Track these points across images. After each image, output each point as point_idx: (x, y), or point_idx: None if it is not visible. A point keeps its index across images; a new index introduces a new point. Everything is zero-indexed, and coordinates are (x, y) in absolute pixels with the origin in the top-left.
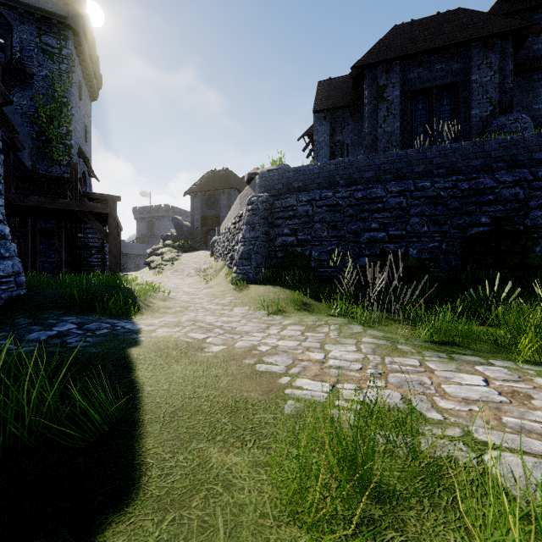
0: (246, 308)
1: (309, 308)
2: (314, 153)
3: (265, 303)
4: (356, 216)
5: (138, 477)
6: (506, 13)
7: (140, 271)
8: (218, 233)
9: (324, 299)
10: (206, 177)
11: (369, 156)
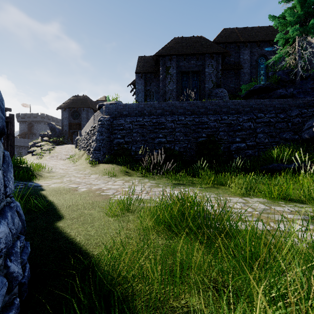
0: (97, 175)
1: (129, 174)
2: (136, 94)
3: (107, 172)
4: (153, 131)
5: (62, 216)
6: (220, 42)
7: (24, 157)
8: (80, 134)
9: (137, 170)
10: (72, 99)
11: (159, 102)
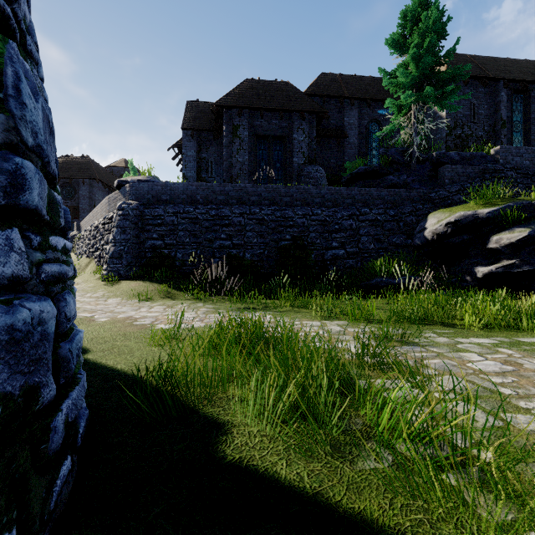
0: (119, 299)
1: (172, 296)
2: (183, 165)
3: (136, 294)
4: (211, 228)
5: (87, 349)
6: (316, 94)
7: None
8: (78, 227)
9: (185, 289)
10: (59, 162)
11: (221, 184)
